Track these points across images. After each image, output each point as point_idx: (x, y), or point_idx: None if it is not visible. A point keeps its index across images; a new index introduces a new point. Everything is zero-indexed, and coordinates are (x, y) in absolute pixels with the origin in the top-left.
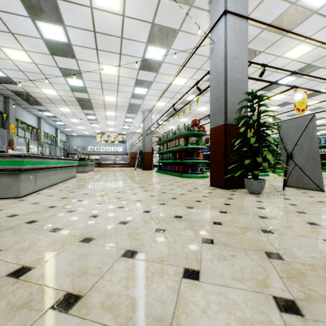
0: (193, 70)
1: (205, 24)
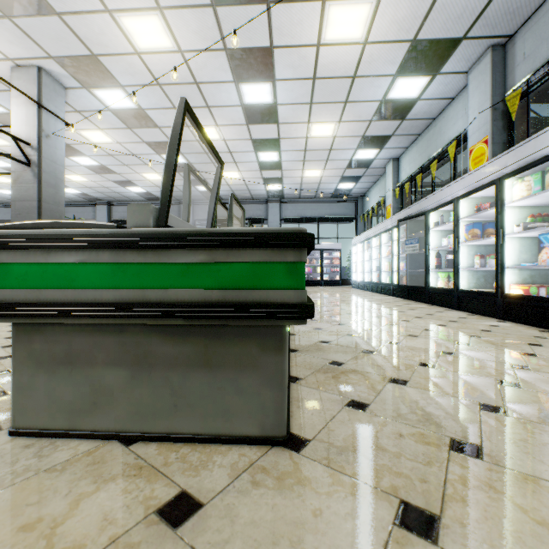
0: None
1: None
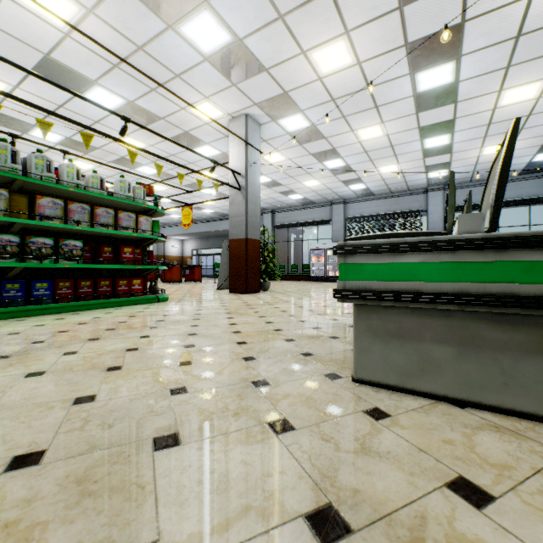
0: (113, 57)
1: (225, 104)
